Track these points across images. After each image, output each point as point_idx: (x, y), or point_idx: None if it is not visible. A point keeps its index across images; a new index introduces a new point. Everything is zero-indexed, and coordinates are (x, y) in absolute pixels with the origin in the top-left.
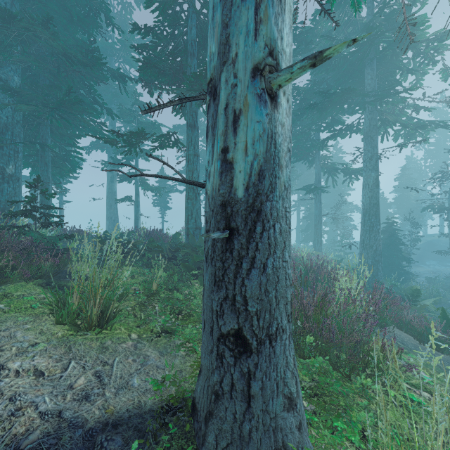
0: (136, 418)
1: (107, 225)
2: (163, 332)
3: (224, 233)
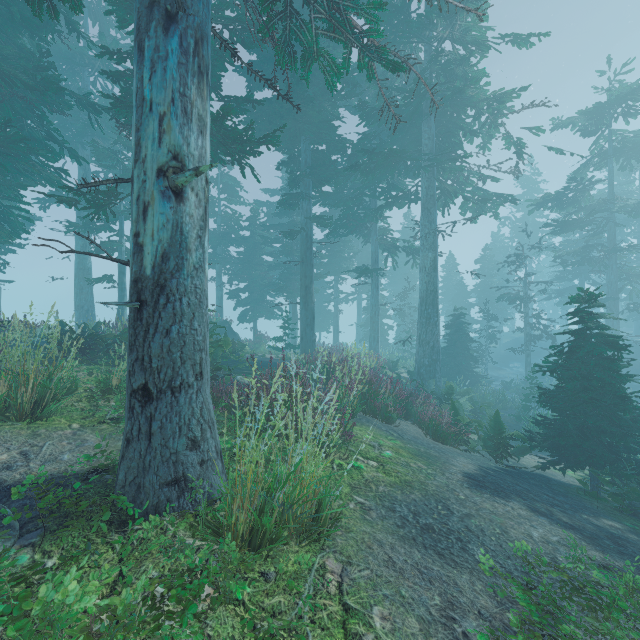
0: (59, 478)
1: (76, 318)
2: (109, 419)
3: (130, 303)
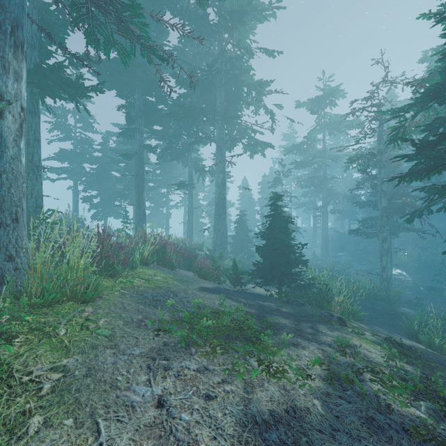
0: None
1: None
2: None
3: None
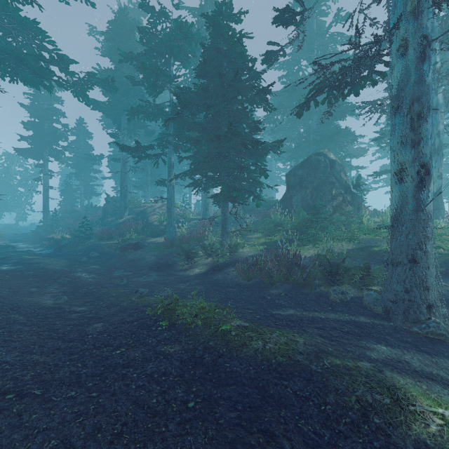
0: None
1: None
2: None
3: None
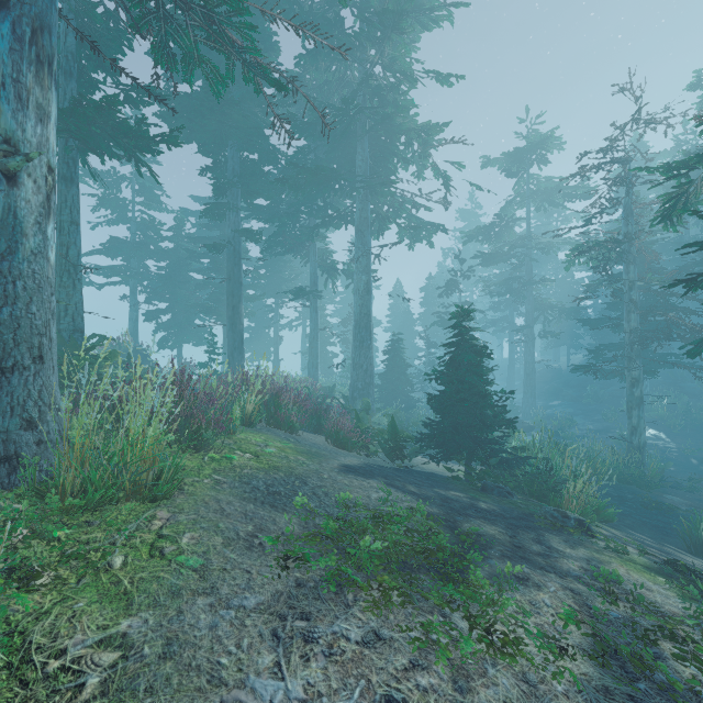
0: None
1: None
2: None
3: None
